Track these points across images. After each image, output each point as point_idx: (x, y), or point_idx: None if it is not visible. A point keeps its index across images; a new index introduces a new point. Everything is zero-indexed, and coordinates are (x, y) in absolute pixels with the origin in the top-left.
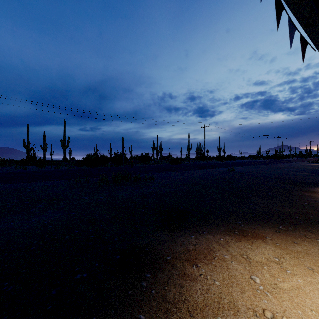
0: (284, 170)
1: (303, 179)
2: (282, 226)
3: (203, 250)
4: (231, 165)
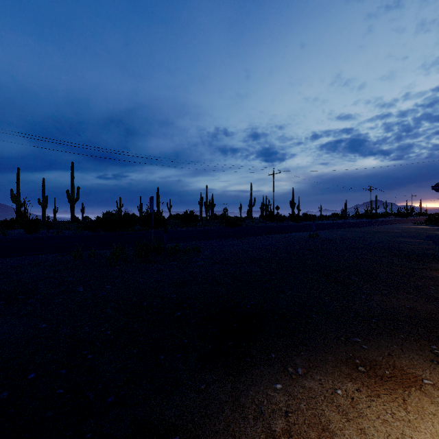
0: (388, 235)
1: (421, 249)
2: (436, 345)
3: (307, 432)
4: (313, 228)
